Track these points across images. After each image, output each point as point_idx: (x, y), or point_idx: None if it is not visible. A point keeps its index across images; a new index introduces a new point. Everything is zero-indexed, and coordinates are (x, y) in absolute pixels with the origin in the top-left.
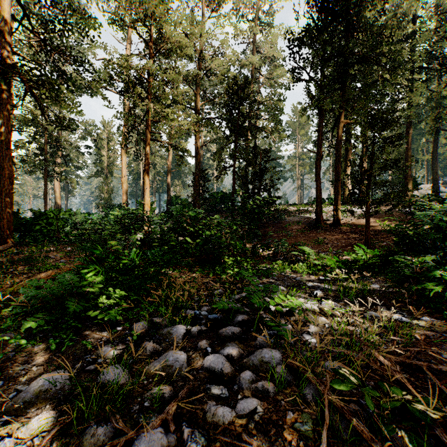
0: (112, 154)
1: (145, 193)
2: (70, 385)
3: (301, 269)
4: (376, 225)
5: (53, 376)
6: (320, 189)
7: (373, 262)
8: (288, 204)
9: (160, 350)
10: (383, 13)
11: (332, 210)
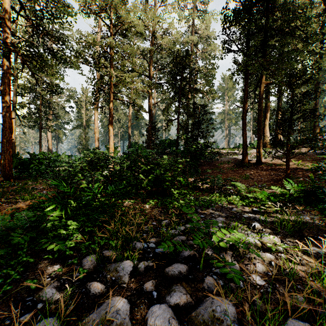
0: (88, 112)
1: (110, 139)
2: None
3: (236, 201)
4: (292, 164)
5: None
6: (245, 136)
7: (298, 195)
8: (219, 148)
9: (104, 293)
10: None
11: (254, 152)
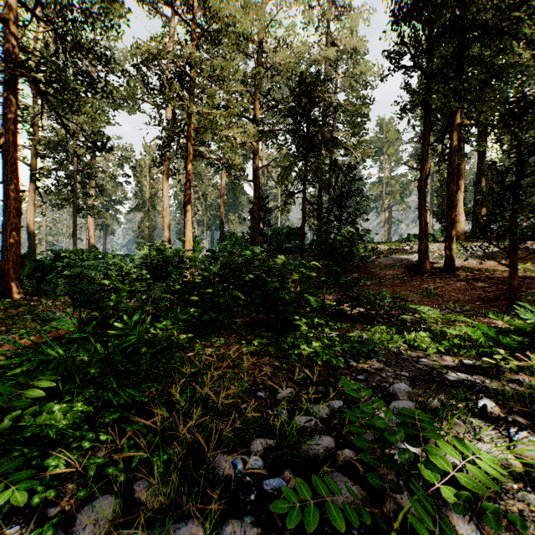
0: (155, 184)
1: (186, 226)
2: None
3: (423, 342)
4: None
5: None
6: (425, 220)
7: None
8: (374, 243)
9: None
10: None
11: (439, 249)
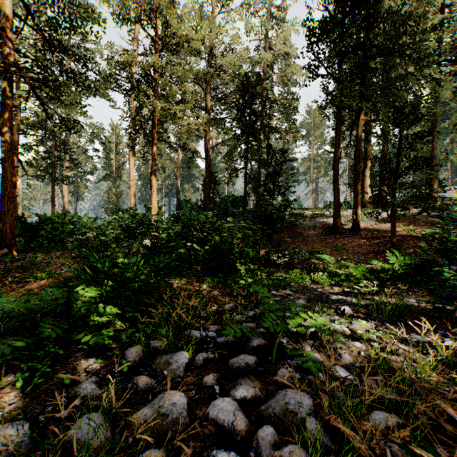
0: (120, 158)
1: (152, 196)
2: (29, 444)
3: (322, 279)
4: (400, 230)
5: (7, 430)
6: (338, 192)
7: (404, 271)
8: (302, 208)
9: (155, 388)
10: (405, 4)
11: (350, 214)
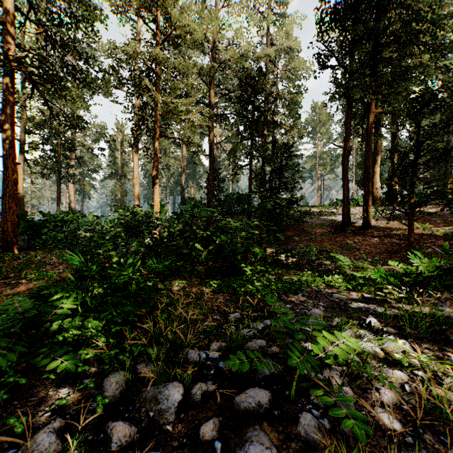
0: (125, 156)
1: (155, 193)
2: None
3: (337, 282)
4: (415, 229)
5: None
6: (347, 188)
7: (430, 274)
8: (308, 206)
9: (134, 441)
10: None
11: (359, 212)
